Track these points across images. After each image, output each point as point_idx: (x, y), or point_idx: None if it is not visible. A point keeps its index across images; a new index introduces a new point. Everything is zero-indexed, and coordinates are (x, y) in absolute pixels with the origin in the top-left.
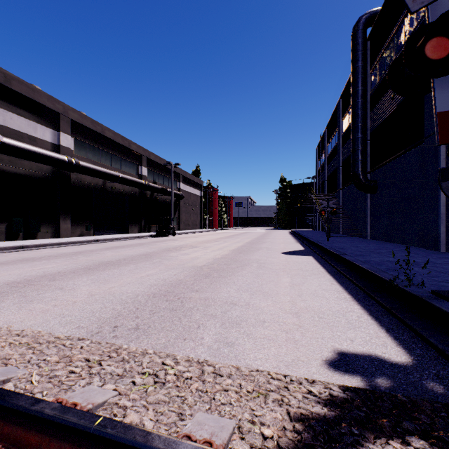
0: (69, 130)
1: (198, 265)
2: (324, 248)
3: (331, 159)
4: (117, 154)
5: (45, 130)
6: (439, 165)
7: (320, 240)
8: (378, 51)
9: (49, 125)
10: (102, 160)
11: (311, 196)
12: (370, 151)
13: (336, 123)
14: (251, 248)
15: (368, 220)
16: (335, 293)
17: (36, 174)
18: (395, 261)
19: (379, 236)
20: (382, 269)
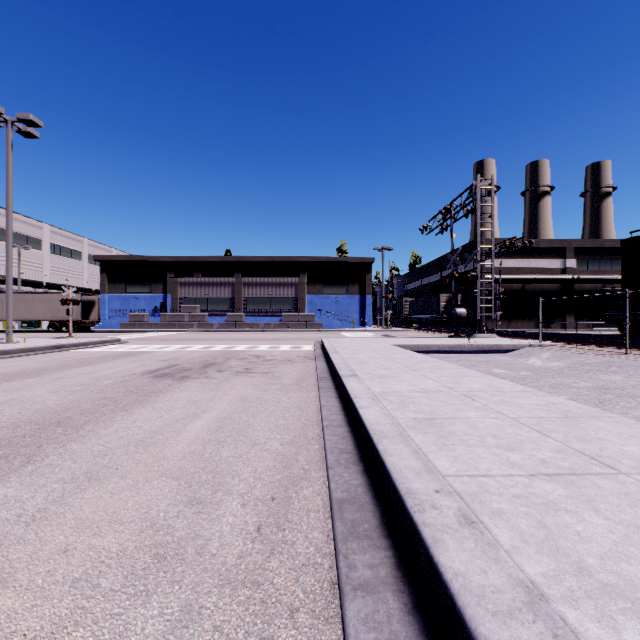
0: (571, 256)
1: None
2: None
3: None
4: (617, 258)
5: (556, 262)
6: None
7: None
8: None
9: (558, 258)
10: (600, 267)
11: None
12: None
13: None
14: None
15: None
16: None
17: (551, 290)
18: None
19: None
20: None
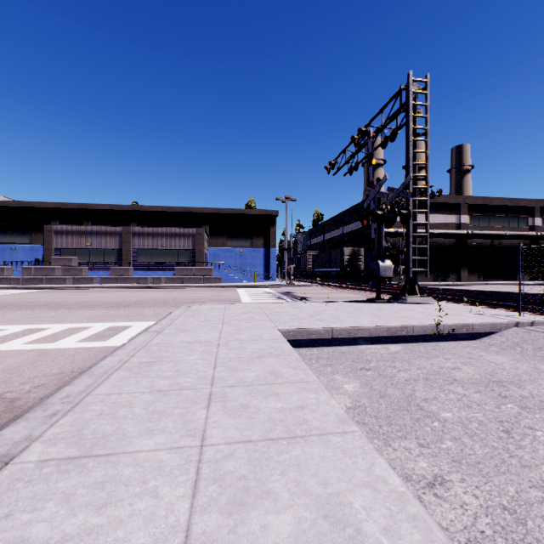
0: (465, 212)
1: None
2: None
3: None
4: (504, 215)
5: (451, 217)
6: None
7: None
8: None
9: (454, 213)
10: (489, 224)
11: None
12: None
13: None
14: None
15: None
16: None
17: (447, 244)
18: None
19: None
20: None
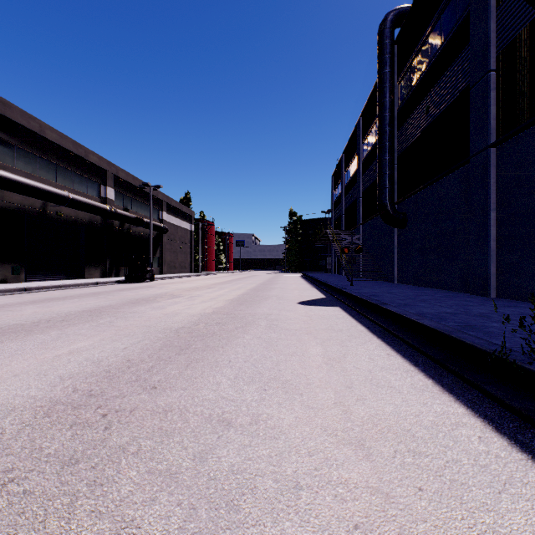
0: None
1: (174, 327)
2: (352, 296)
3: (349, 189)
4: (66, 166)
5: None
6: (489, 191)
7: (342, 285)
8: (408, 56)
9: None
10: (40, 172)
11: (328, 232)
12: (397, 178)
13: (355, 146)
14: (256, 296)
15: (396, 260)
16: (405, 376)
17: None
18: (456, 312)
19: (409, 279)
20: (453, 326)
